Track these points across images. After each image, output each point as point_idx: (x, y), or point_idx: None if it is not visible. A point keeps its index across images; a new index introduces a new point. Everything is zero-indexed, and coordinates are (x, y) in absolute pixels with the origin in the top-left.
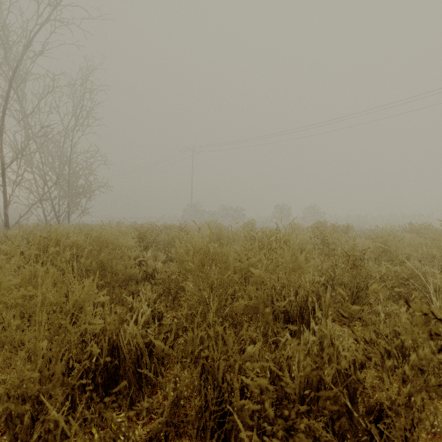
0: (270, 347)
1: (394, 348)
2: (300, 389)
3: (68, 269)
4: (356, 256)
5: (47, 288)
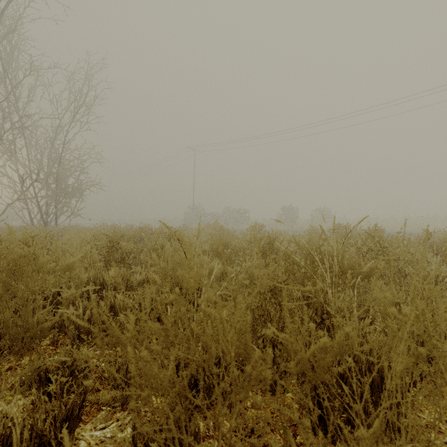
0: None
1: None
2: None
3: None
4: None
5: None
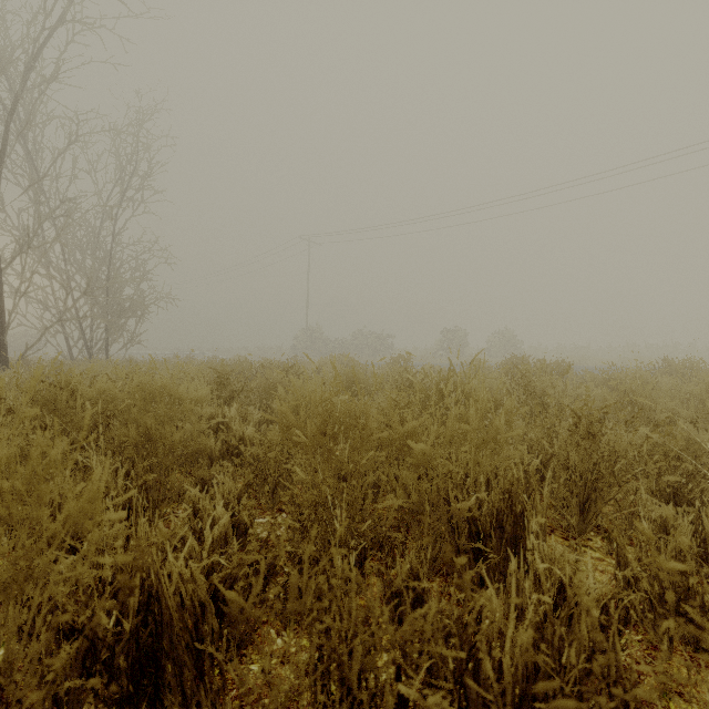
0: (443, 582)
1: (674, 590)
2: (513, 694)
3: (54, 452)
4: (591, 418)
5: (25, 484)
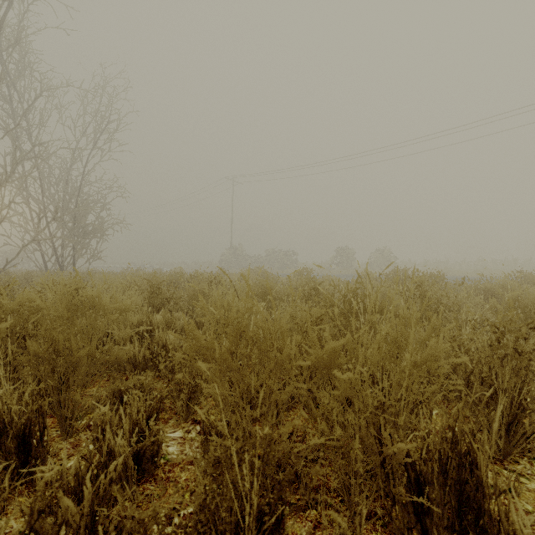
0: (371, 531)
1: None
2: None
3: None
4: (518, 334)
5: None
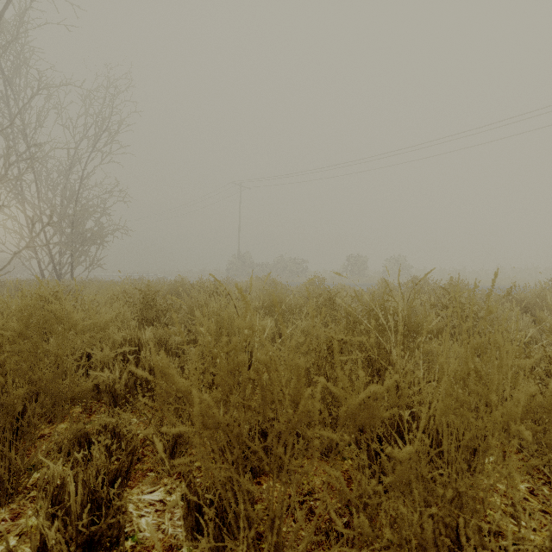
0: None
1: None
2: None
3: None
4: None
5: None
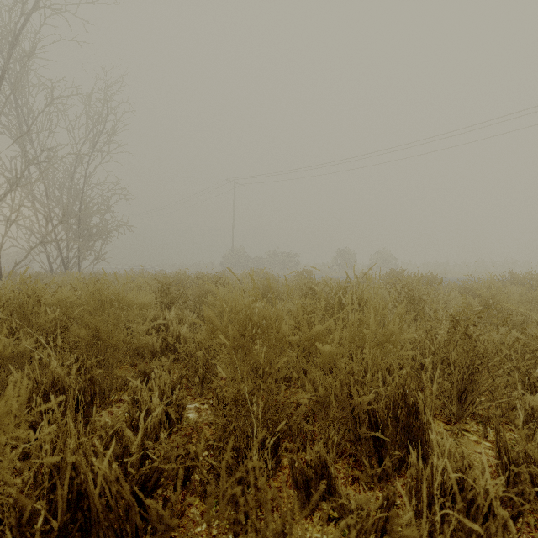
0: (345, 464)
1: None
2: None
3: None
4: (468, 321)
5: None
